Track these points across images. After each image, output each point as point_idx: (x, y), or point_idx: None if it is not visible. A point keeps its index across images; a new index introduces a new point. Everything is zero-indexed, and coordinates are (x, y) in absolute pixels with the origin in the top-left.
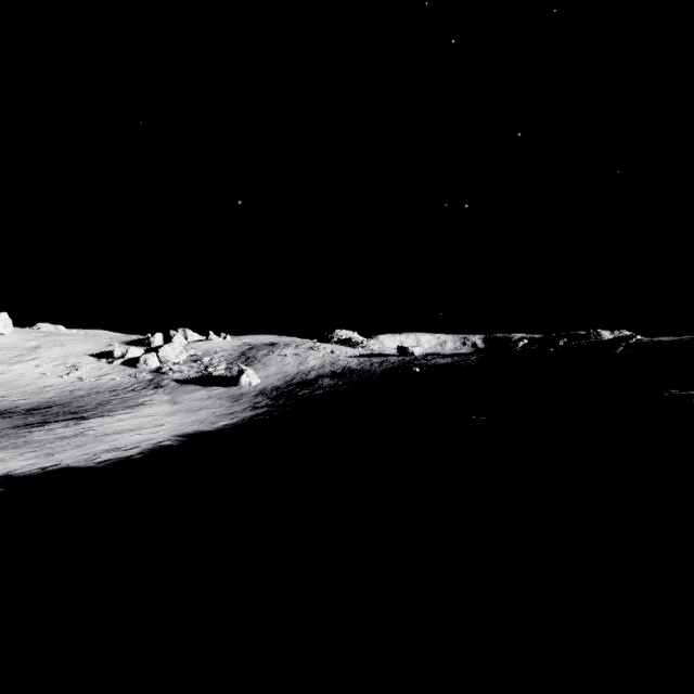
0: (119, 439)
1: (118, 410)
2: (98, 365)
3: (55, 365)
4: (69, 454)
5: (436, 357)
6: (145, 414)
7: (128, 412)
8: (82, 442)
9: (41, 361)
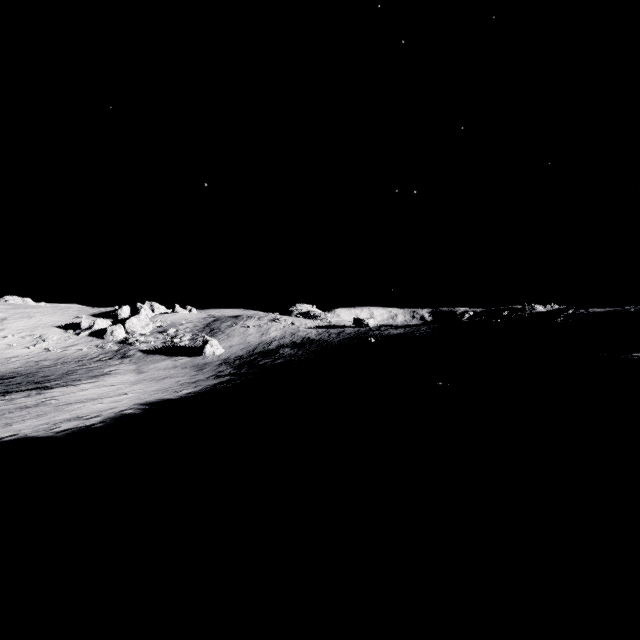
0: (81, 408)
1: (83, 379)
2: (65, 337)
3: (22, 337)
4: (28, 424)
5: (389, 328)
6: (110, 383)
7: (92, 381)
8: (43, 412)
9: (8, 333)
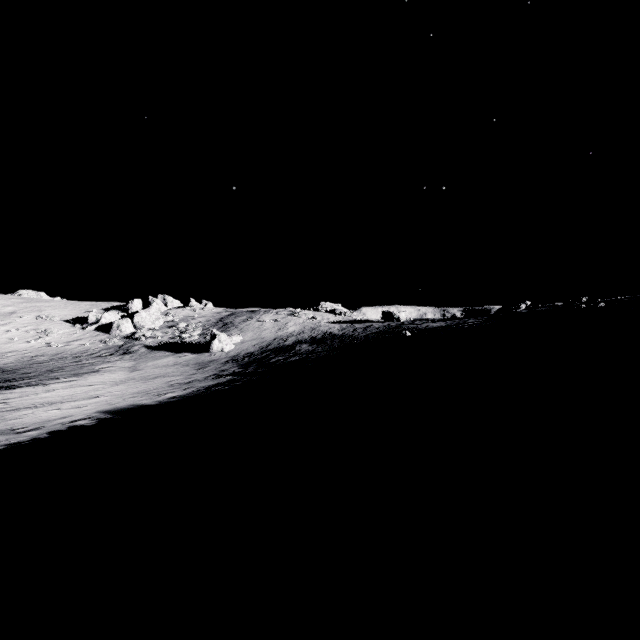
0: (26, 416)
1: (61, 378)
2: (70, 331)
3: (26, 331)
4: None
5: (425, 322)
6: (88, 383)
7: (70, 380)
8: None
9: (13, 326)
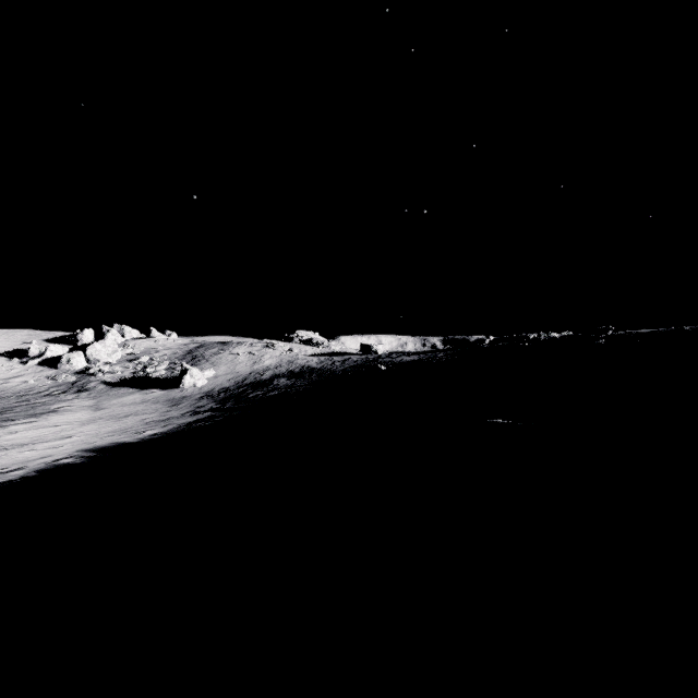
0: (0, 458)
1: (17, 419)
2: (7, 366)
3: None
4: None
5: (401, 355)
6: (52, 424)
7: (29, 421)
8: None
9: None
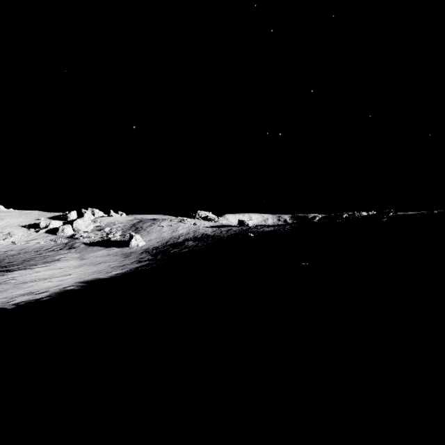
0: (34, 286)
1: (38, 264)
2: (27, 233)
3: None
4: None
5: (263, 227)
6: (58, 267)
7: (45, 266)
8: (4, 289)
9: None
